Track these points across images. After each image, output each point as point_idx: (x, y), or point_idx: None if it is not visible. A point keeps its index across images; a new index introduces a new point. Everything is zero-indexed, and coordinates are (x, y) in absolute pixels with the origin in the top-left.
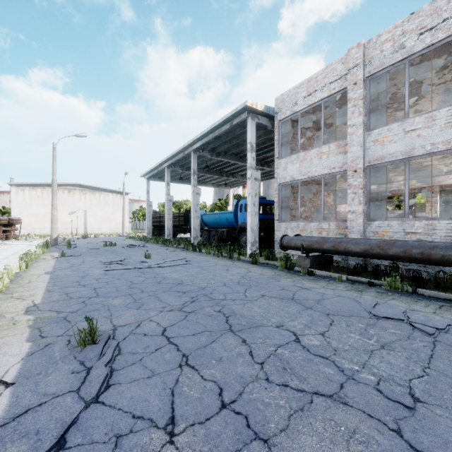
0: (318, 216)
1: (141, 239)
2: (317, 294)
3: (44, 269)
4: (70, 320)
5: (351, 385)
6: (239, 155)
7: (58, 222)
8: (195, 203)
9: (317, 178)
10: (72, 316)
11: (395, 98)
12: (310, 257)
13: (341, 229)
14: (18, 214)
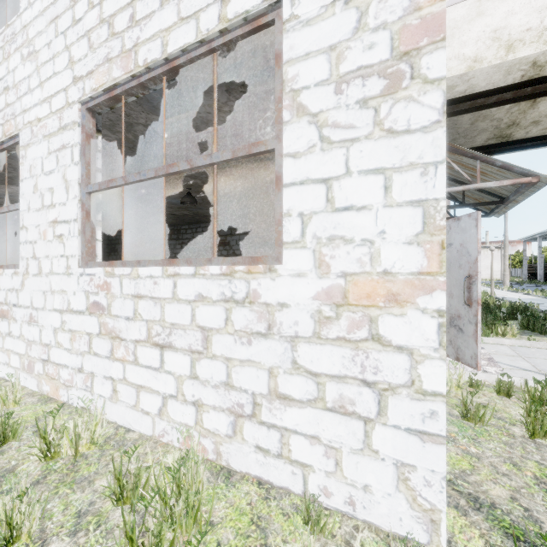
0: None
1: (518, 282)
2: None
3: None
4: None
5: None
6: None
7: None
8: None
9: None
10: None
11: None
12: None
13: None
14: None
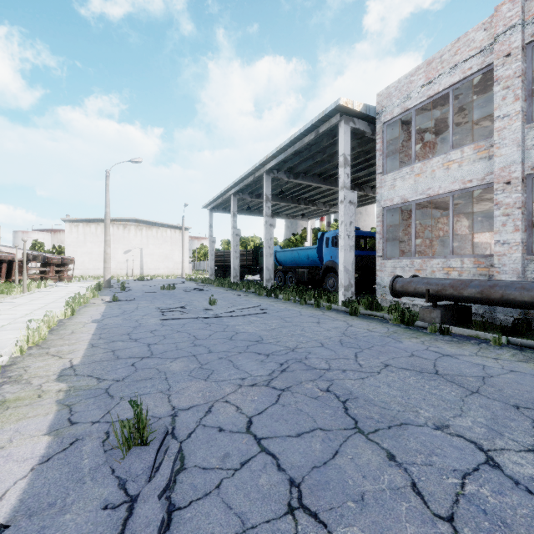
0: (435, 251)
1: (203, 282)
2: (474, 367)
3: (92, 316)
4: (114, 394)
5: None
6: (323, 176)
7: (113, 261)
8: (268, 236)
9: (442, 197)
10: (116, 386)
11: None
12: (439, 307)
13: (482, 267)
14: (71, 253)
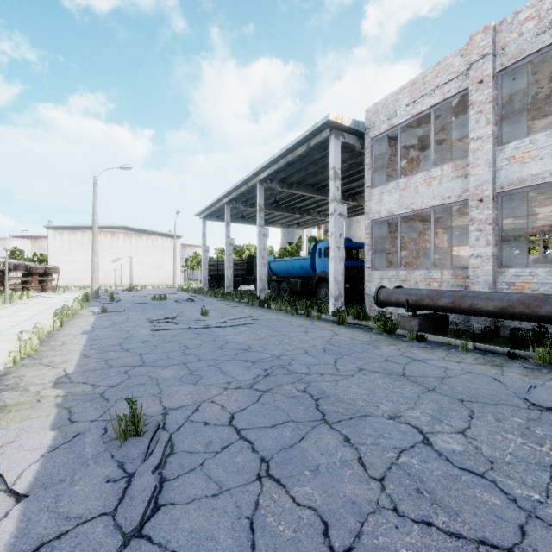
0: (422, 262)
1: (196, 292)
2: (437, 369)
3: (82, 328)
4: (109, 397)
5: (538, 531)
6: (317, 186)
7: (101, 271)
8: (261, 246)
9: (424, 211)
10: (111, 391)
11: (534, 101)
12: (418, 316)
13: (459, 279)
14: (55, 262)
